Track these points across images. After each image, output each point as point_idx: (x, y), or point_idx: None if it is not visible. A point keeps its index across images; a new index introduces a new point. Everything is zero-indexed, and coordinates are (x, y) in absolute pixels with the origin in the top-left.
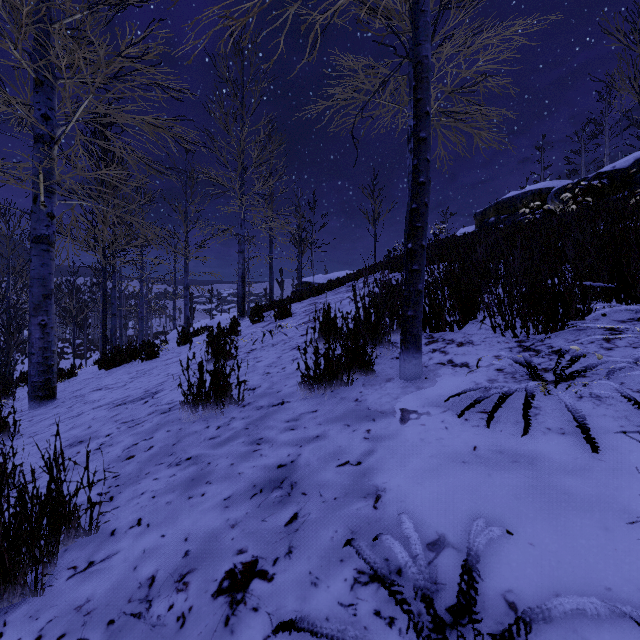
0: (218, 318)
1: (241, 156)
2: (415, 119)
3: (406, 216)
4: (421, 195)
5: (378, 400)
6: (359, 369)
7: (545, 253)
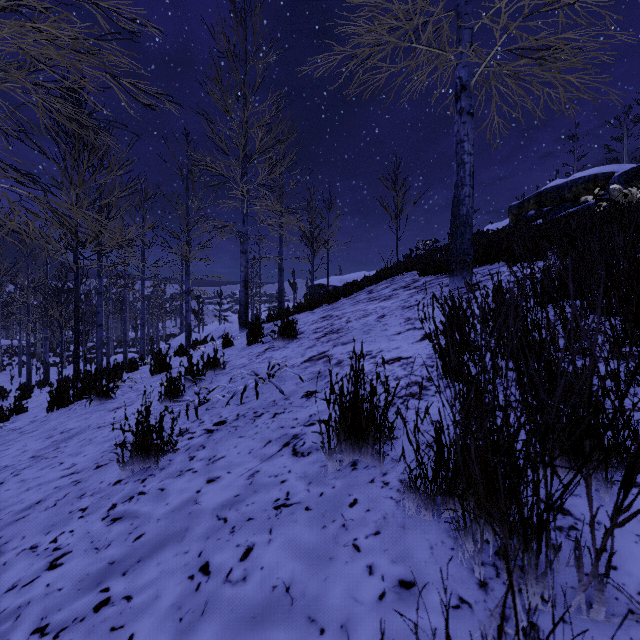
0: (223, 325)
1: (242, 140)
2: None
3: (453, 201)
4: None
5: None
6: None
7: None
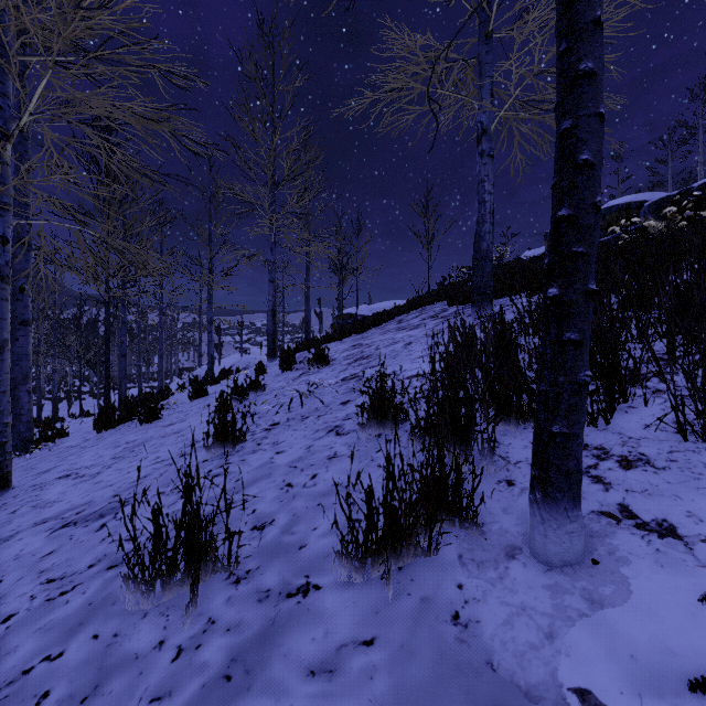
0: (247, 356)
1: (271, 168)
2: (568, 39)
3: (475, 237)
4: (583, 190)
5: (507, 632)
6: (447, 516)
7: (705, 289)
